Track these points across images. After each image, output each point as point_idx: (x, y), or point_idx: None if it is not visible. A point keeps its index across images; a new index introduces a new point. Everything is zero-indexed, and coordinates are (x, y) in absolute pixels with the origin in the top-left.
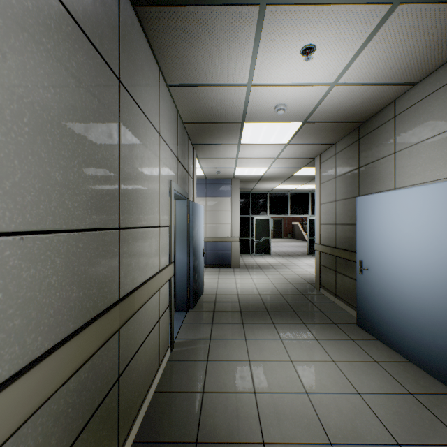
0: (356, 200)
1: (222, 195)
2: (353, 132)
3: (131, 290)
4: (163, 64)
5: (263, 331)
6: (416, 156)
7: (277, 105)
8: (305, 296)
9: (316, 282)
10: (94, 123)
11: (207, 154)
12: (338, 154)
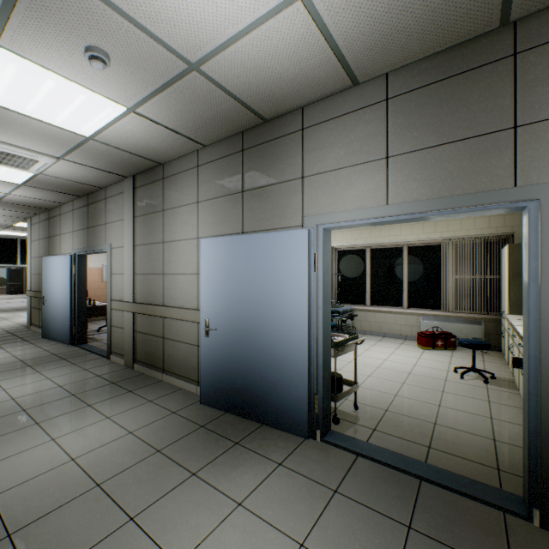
0: (43, 258)
1: None
2: (48, 212)
3: None
4: None
5: None
6: (66, 239)
7: None
8: (13, 333)
9: (29, 323)
10: None
11: None
12: (41, 223)
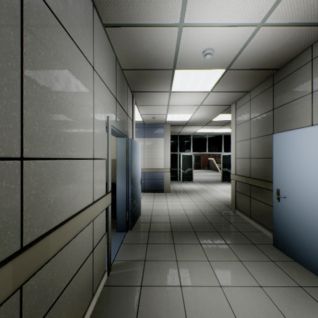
0: (273, 136)
1: (156, 136)
2: (267, 79)
3: (47, 231)
4: None
5: (192, 252)
6: None
7: (205, 50)
8: (224, 217)
9: (232, 205)
10: None
11: (144, 101)
12: (252, 100)
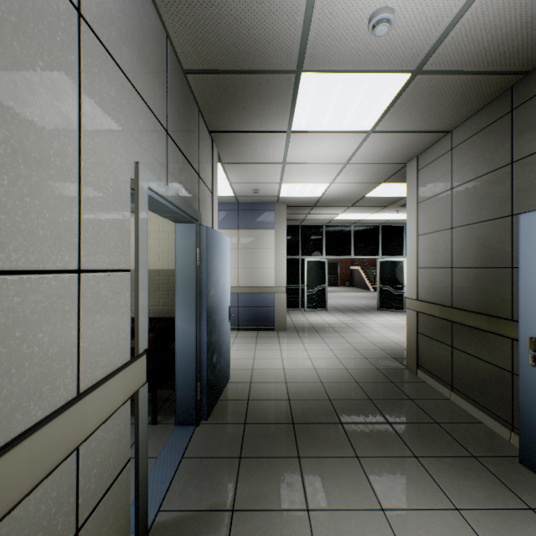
0: (519, 219)
1: (261, 227)
2: (497, 100)
3: None
4: None
5: (341, 481)
6: None
7: (376, 12)
8: (397, 386)
9: (408, 359)
10: None
11: (235, 155)
12: (458, 148)
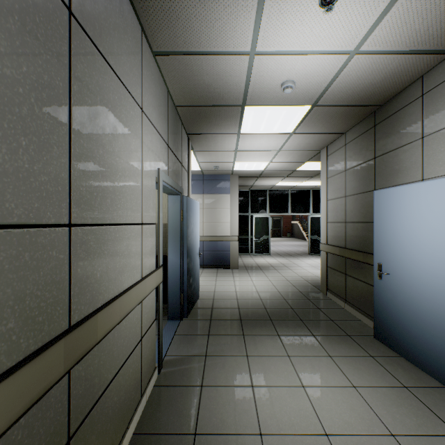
0: (373, 194)
1: (220, 192)
2: (368, 118)
3: (94, 310)
4: (145, 21)
5: (267, 345)
6: None
7: (284, 82)
8: (311, 301)
9: (321, 285)
10: (11, 54)
11: (203, 146)
12: (348, 145)
